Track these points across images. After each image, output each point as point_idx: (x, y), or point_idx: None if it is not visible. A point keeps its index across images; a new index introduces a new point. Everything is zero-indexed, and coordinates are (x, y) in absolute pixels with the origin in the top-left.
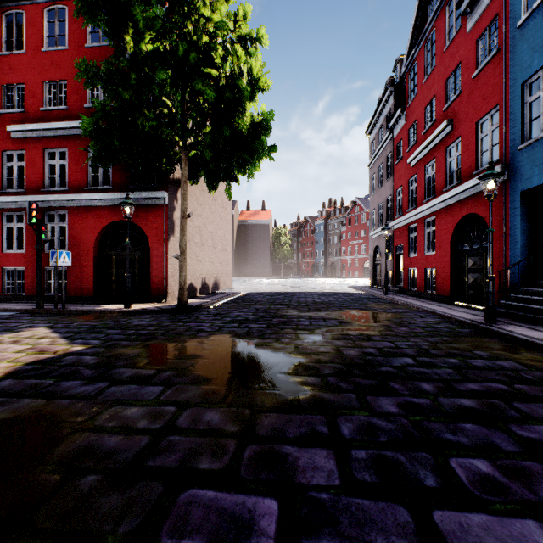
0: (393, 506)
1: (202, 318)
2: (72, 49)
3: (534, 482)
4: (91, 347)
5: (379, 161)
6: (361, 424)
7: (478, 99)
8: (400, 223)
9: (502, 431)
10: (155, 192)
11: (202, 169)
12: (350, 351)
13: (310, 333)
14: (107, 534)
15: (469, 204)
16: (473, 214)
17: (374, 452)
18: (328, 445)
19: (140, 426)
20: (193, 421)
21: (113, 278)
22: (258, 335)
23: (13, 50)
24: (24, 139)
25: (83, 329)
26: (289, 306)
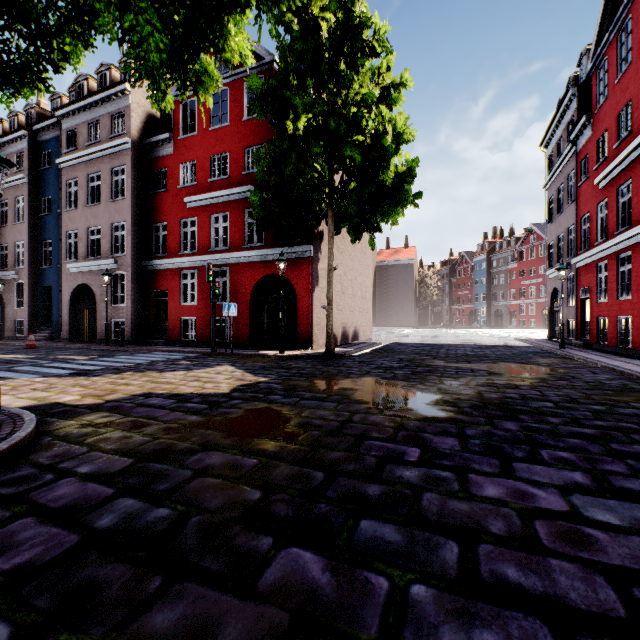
0: (489, 458)
1: (349, 364)
2: (232, 124)
3: (598, 463)
4: (272, 379)
5: (558, 181)
6: (483, 431)
7: None
8: (584, 260)
9: (600, 445)
10: (302, 246)
11: (345, 221)
12: (491, 395)
13: (455, 380)
14: (334, 447)
15: None
16: None
17: (486, 442)
18: (455, 436)
19: (330, 418)
20: (363, 419)
21: (265, 327)
22: (403, 379)
23: (186, 132)
24: (196, 208)
25: (257, 368)
26: (436, 357)
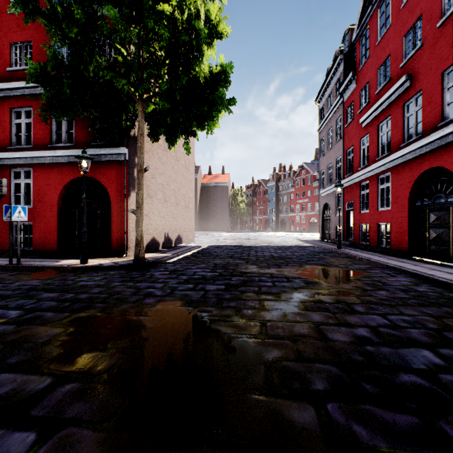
0: None
1: (156, 276)
2: None
3: None
4: (0, 323)
5: (328, 126)
6: None
7: (444, 48)
8: (350, 181)
9: None
10: (116, 148)
11: (161, 124)
12: (337, 334)
13: (277, 300)
14: None
15: (432, 157)
16: (436, 168)
17: None
18: None
19: None
20: None
21: (76, 233)
22: (214, 302)
23: None
24: None
25: (18, 292)
26: (248, 261)
